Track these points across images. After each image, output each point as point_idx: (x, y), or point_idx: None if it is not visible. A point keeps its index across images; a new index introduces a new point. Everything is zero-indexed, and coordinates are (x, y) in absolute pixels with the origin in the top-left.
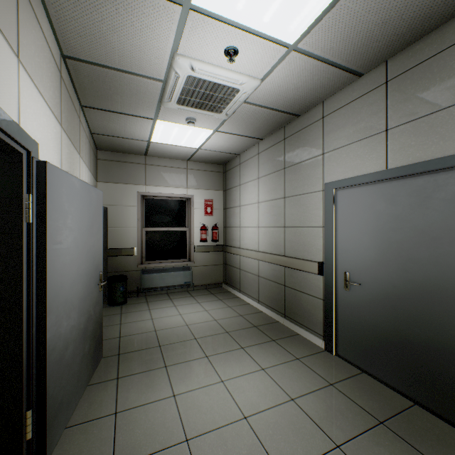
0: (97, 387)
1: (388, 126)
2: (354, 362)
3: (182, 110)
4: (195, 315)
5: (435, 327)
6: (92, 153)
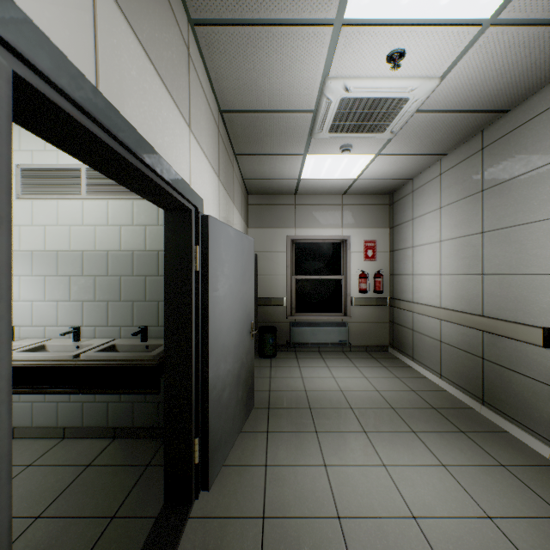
0: (249, 436)
1: None
2: None
3: (335, 138)
4: (351, 380)
5: None
6: (244, 200)
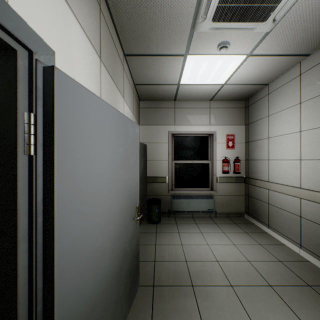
0: None
1: None
2: None
3: (216, 31)
4: (223, 248)
5: None
6: (135, 102)
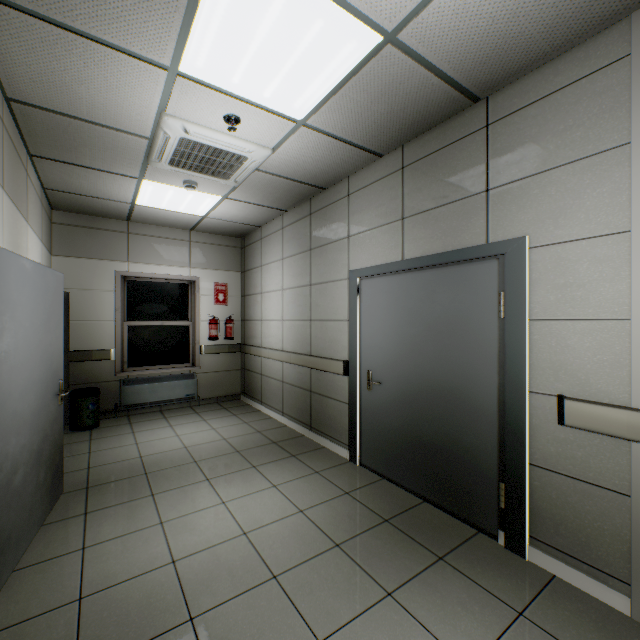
0: (57, 526)
1: (404, 215)
2: (376, 469)
3: (177, 172)
4: (198, 435)
5: (438, 420)
6: (45, 216)
